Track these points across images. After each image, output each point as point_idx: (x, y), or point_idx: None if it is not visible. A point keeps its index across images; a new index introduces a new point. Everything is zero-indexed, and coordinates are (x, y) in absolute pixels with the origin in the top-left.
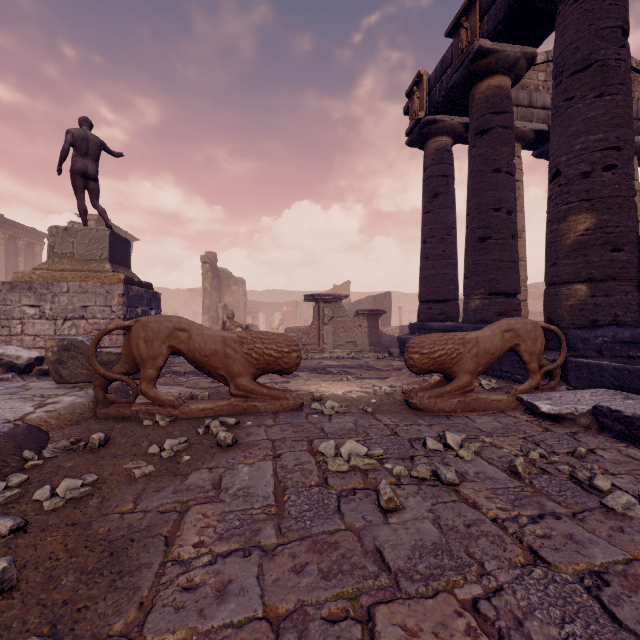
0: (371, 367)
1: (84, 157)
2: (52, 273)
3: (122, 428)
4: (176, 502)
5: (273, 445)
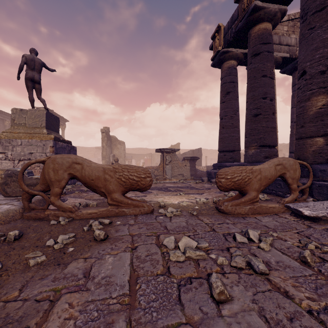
0: (193, 187)
1: (32, 70)
2: (13, 134)
3: (36, 226)
4: (52, 290)
5: (132, 239)
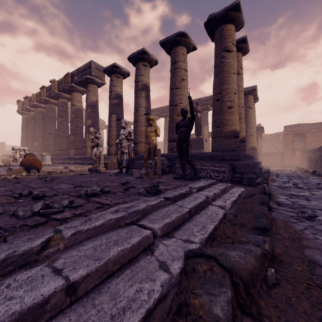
0: None
1: None
2: None
3: None
4: None
5: None
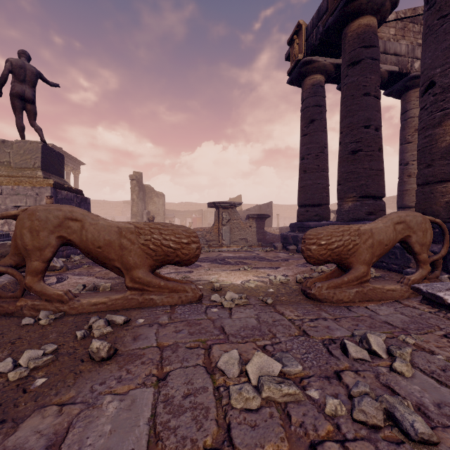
0: (262, 258)
1: (22, 83)
2: None
3: None
4: None
5: (161, 356)
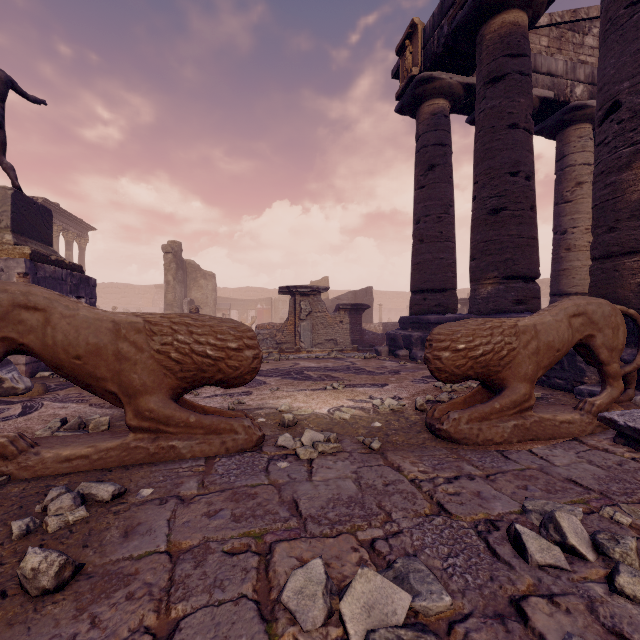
0: (360, 369)
1: None
2: None
3: None
4: None
5: (170, 577)
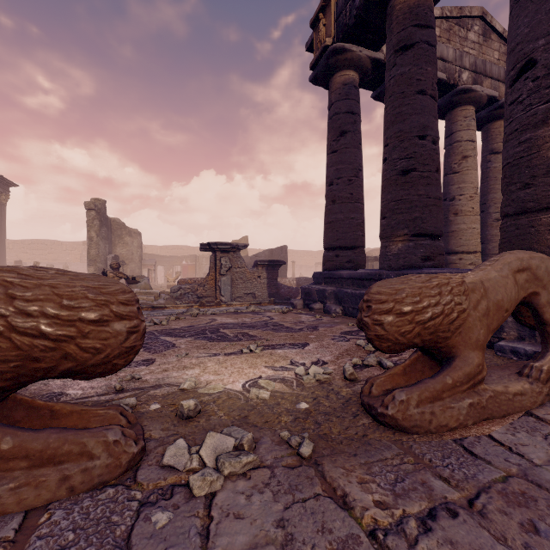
0: (278, 325)
1: None
2: None
3: None
4: None
5: None
